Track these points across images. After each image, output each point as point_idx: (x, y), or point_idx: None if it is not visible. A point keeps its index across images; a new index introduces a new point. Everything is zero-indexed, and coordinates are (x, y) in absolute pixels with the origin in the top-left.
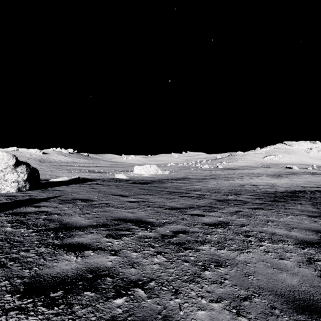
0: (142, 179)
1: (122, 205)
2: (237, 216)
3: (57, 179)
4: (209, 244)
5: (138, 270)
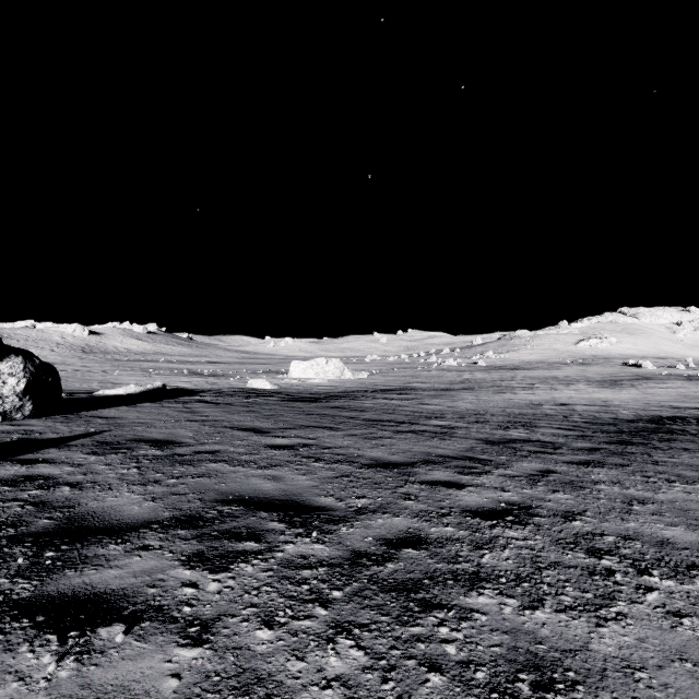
0: (307, 391)
1: (251, 456)
2: (547, 486)
3: (113, 390)
4: (496, 586)
5: None
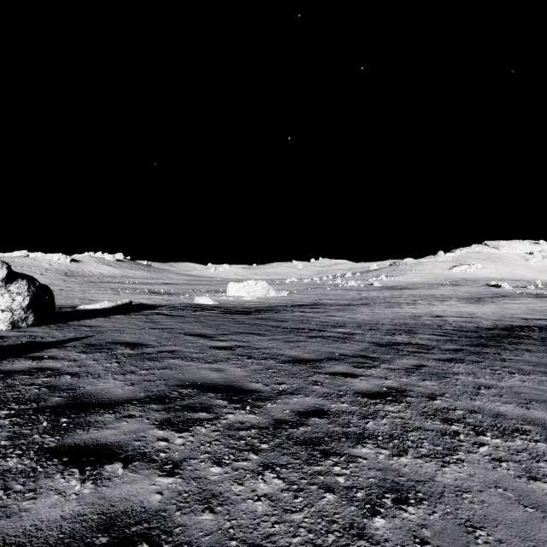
0: (241, 306)
1: (200, 354)
2: (419, 376)
3: (91, 305)
4: (375, 442)
5: (220, 518)
